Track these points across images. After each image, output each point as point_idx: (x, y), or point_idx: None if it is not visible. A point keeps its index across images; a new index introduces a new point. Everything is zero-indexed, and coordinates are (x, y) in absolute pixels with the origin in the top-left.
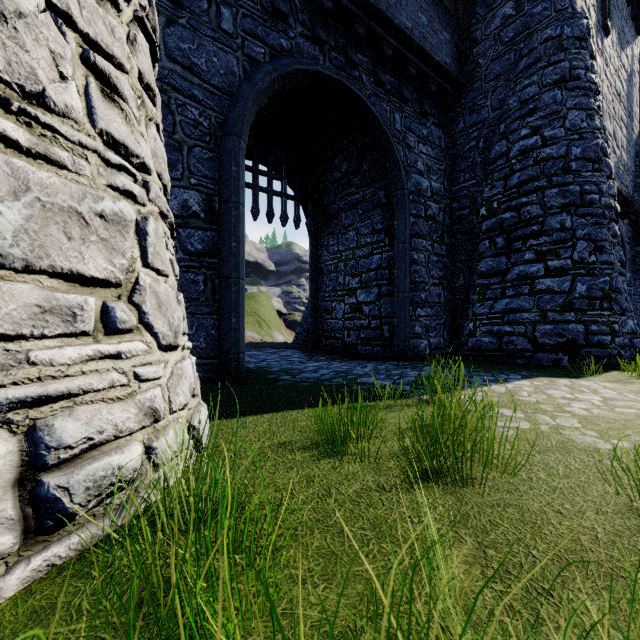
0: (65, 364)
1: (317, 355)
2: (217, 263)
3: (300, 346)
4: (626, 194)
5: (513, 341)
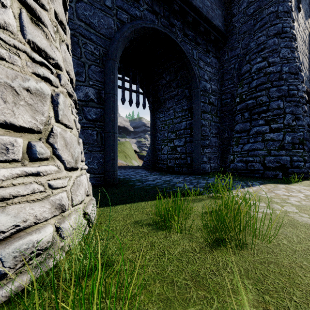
0: (0, 179)
1: (154, 172)
2: (103, 125)
3: (145, 167)
4: (309, 91)
5: (253, 165)
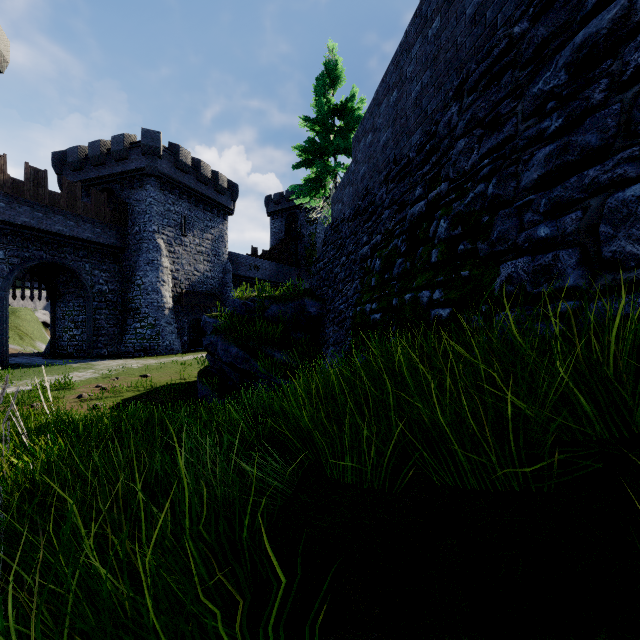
0: None
1: (51, 358)
2: None
3: (46, 354)
4: (182, 297)
5: (129, 349)
